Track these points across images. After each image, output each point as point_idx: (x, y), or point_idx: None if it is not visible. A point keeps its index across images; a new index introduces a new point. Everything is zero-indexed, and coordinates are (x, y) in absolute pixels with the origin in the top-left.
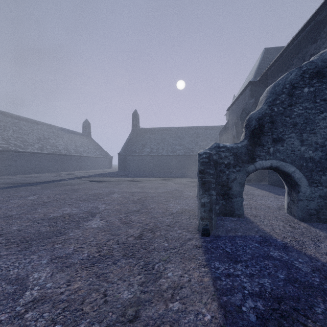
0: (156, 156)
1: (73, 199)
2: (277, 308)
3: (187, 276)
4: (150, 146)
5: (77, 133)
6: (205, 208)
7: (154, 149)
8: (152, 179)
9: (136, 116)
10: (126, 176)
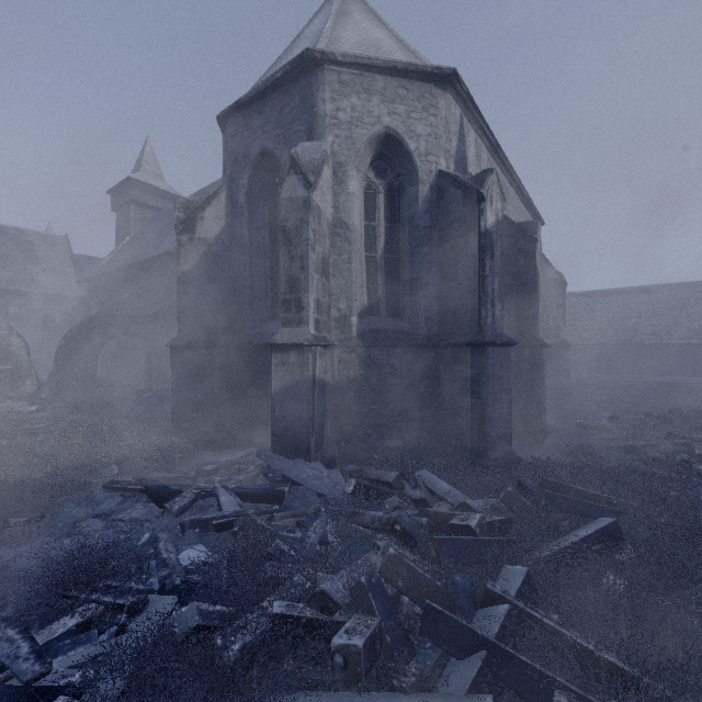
0: None
1: None
2: None
3: None
4: None
5: None
6: None
7: None
8: None
9: None
10: None
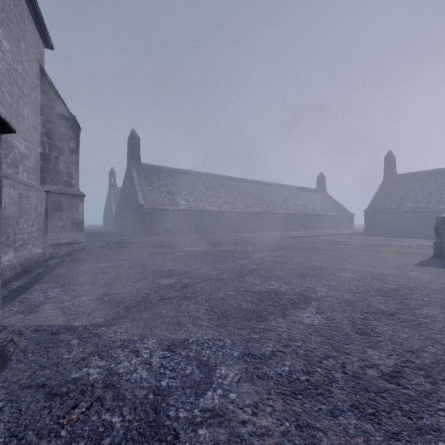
0: (424, 213)
1: (345, 244)
2: (443, 263)
3: (415, 259)
4: (414, 199)
5: (312, 190)
6: (436, 244)
7: (421, 203)
8: (413, 240)
9: (391, 160)
10: (379, 236)
